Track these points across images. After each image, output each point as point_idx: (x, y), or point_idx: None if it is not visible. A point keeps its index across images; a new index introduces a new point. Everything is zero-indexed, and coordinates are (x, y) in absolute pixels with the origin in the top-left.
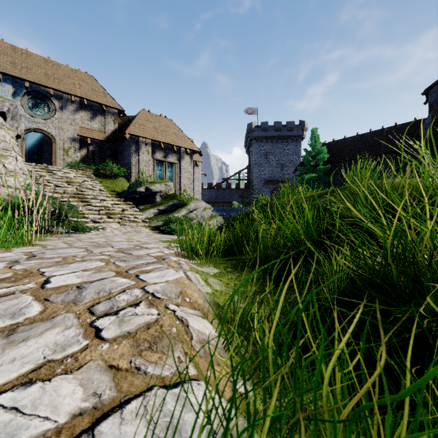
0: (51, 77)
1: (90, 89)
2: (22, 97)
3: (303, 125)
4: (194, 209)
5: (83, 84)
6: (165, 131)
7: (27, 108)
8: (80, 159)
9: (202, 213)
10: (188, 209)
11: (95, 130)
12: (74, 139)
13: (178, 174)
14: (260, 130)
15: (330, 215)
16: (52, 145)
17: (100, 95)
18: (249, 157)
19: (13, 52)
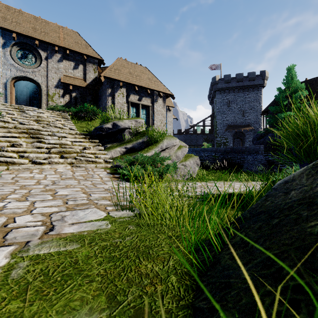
0: (38, 31)
1: (74, 42)
2: (12, 48)
3: (264, 74)
4: (167, 146)
5: (68, 38)
6: (139, 76)
7: (16, 58)
8: (64, 104)
9: (176, 151)
10: (160, 147)
11: (77, 78)
12: (58, 86)
13: (151, 116)
14: (223, 82)
15: None
16: (39, 92)
17: (82, 47)
18: (212, 106)
19: (6, 10)
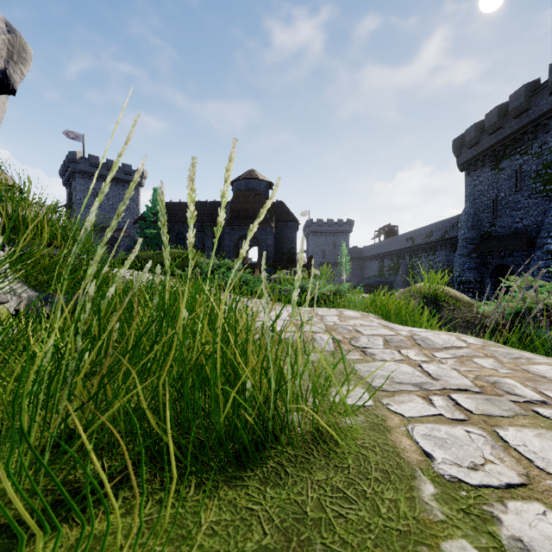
0: None
1: None
2: None
3: (142, 173)
4: None
5: None
6: None
7: None
8: None
9: None
10: None
11: None
12: None
13: None
14: (88, 164)
15: (161, 260)
16: None
17: None
18: (69, 191)
19: None
